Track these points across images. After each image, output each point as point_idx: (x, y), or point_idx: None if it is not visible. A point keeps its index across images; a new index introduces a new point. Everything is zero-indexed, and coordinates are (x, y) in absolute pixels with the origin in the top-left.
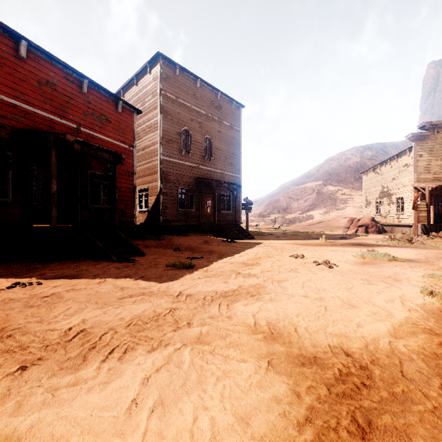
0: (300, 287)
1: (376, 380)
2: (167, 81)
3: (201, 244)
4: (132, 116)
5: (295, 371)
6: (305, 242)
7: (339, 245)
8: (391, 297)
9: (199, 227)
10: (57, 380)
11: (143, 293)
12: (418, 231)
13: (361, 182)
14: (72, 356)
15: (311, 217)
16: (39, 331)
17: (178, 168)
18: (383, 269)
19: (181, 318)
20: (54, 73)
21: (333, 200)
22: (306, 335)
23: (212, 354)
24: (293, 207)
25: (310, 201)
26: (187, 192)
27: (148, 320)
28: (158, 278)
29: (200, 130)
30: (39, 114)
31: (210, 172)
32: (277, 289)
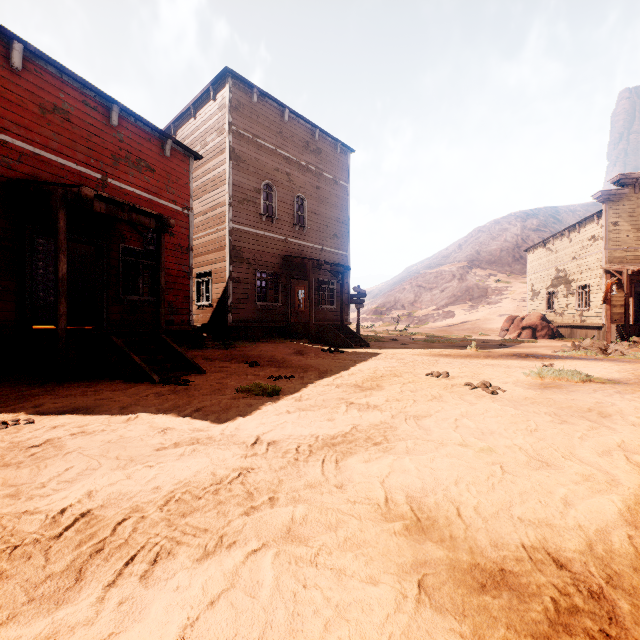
0: (453, 428)
1: (628, 624)
2: (240, 111)
3: (290, 356)
4: (187, 163)
5: (471, 605)
6: (446, 351)
7: (498, 357)
8: (605, 446)
9: (287, 329)
10: (16, 629)
11: (196, 440)
12: (611, 335)
13: (523, 264)
14: (57, 571)
15: (451, 314)
16: (7, 516)
17: (256, 242)
18: (577, 396)
19: (258, 487)
20: (67, 95)
21: (483, 290)
22: (478, 524)
23: (314, 565)
24: (424, 300)
25: (449, 291)
26: (270, 277)
27: (201, 491)
28: (223, 412)
29: (289, 186)
30: (42, 157)
31: (304, 247)
32: (416, 432)
